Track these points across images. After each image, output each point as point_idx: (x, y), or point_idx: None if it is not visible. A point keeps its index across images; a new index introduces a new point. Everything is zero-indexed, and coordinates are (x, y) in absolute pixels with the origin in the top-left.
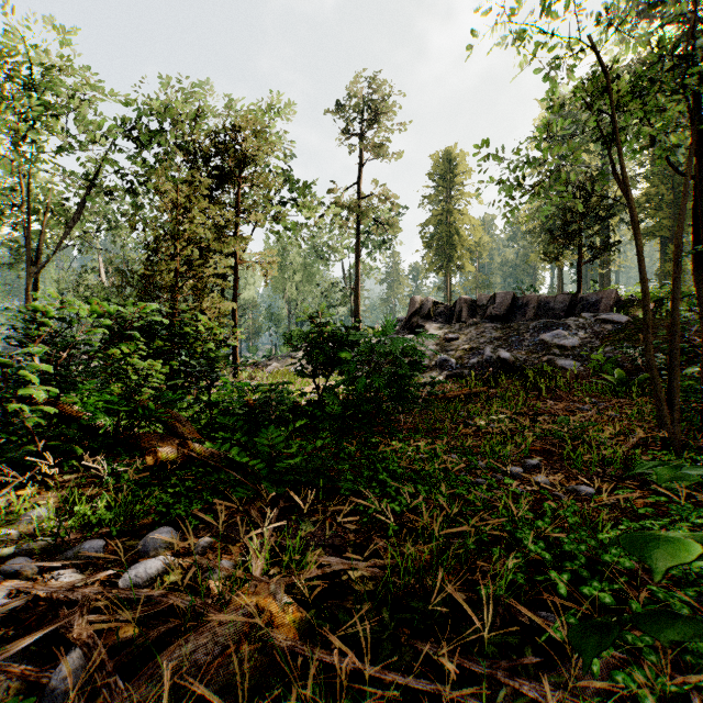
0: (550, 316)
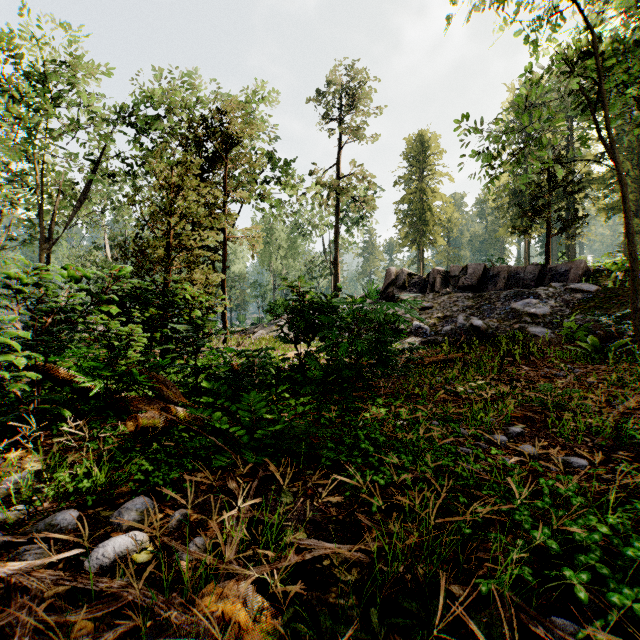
0: (520, 286)
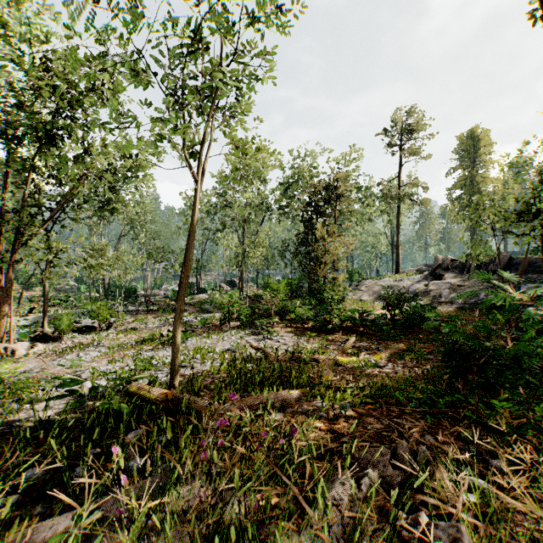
0: (536, 272)
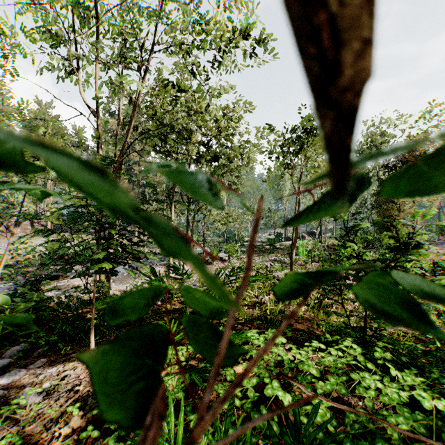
0: None
